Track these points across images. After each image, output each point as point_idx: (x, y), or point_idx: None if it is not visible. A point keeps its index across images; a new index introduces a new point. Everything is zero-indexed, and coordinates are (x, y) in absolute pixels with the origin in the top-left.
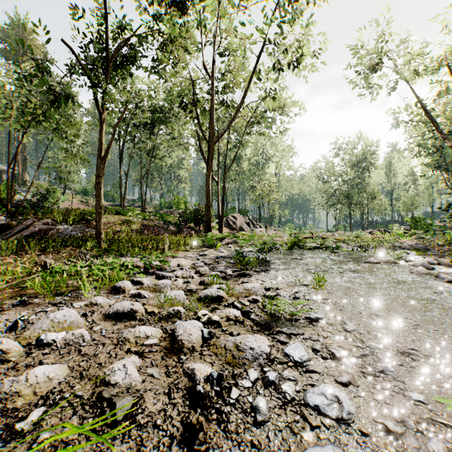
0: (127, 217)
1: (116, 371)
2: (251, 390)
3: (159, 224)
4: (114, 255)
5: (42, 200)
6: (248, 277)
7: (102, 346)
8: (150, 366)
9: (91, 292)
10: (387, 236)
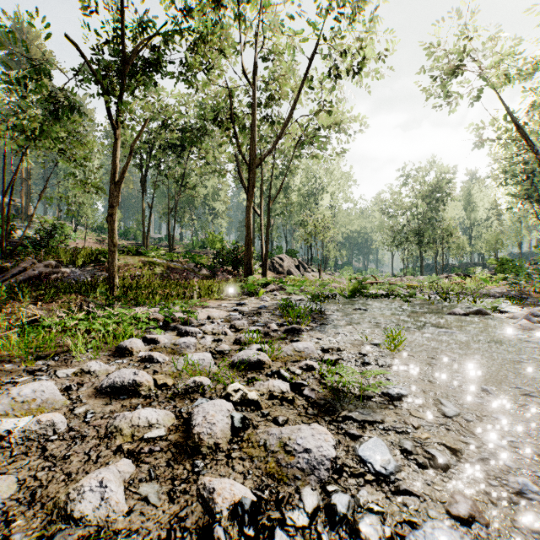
0: (150, 259)
1: (86, 492)
2: (307, 534)
3: (189, 267)
4: (130, 304)
5: (47, 238)
6: (299, 334)
7: (80, 441)
8: (146, 480)
9: (84, 355)
10: (468, 281)
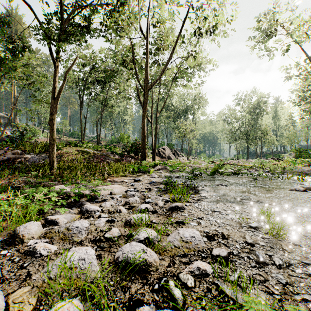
0: (82, 149)
1: None
2: None
3: (107, 154)
4: (61, 180)
5: (20, 136)
6: (182, 212)
7: None
8: None
9: None
10: (281, 163)
